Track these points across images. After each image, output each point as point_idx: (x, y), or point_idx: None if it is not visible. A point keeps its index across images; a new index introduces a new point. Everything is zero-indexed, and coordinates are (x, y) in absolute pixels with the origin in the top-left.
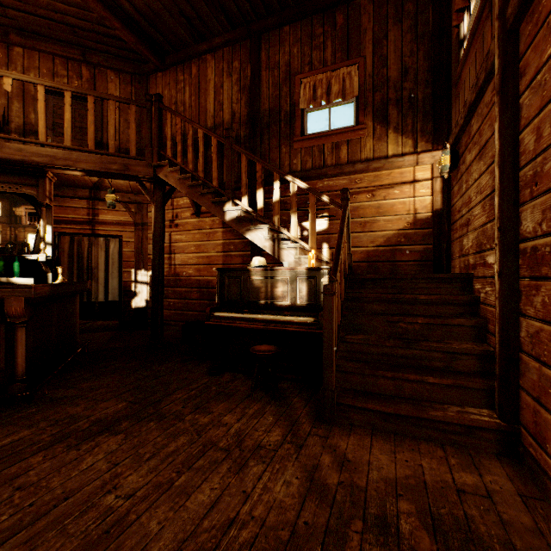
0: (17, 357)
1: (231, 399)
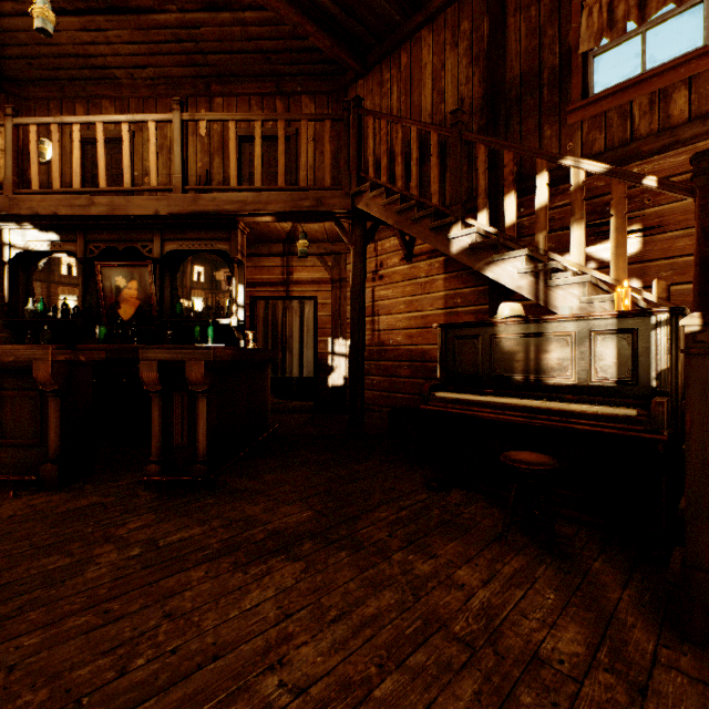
0: (198, 433)
1: (466, 536)
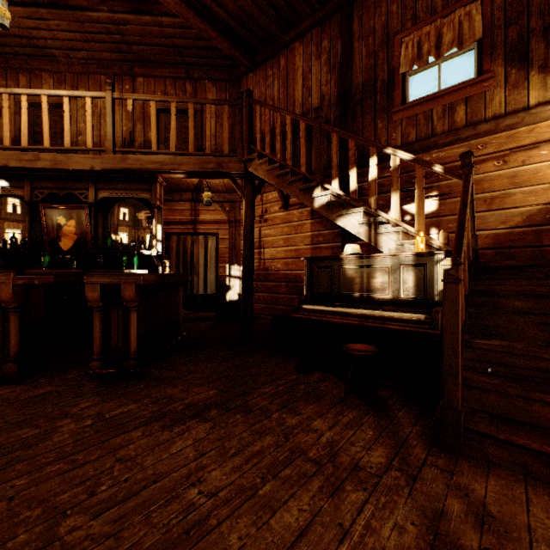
0: (130, 337)
1: (321, 401)
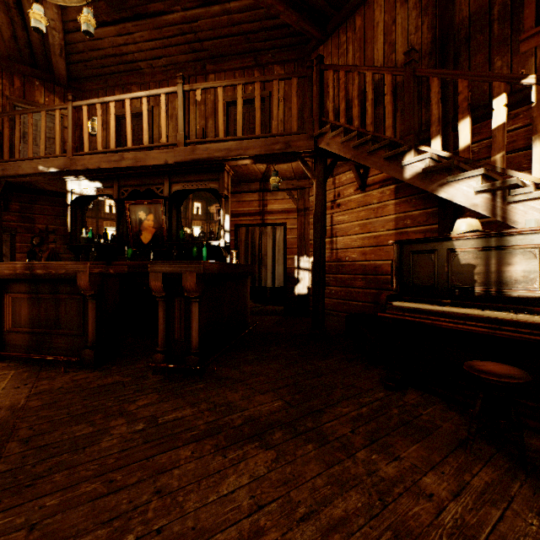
0: (192, 330)
1: (427, 440)
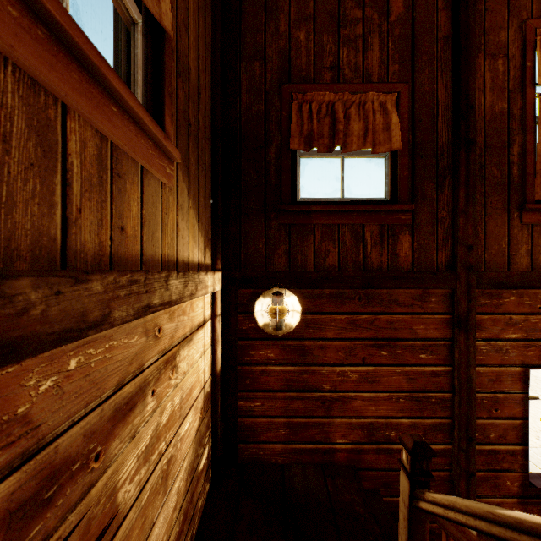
0: None
1: None
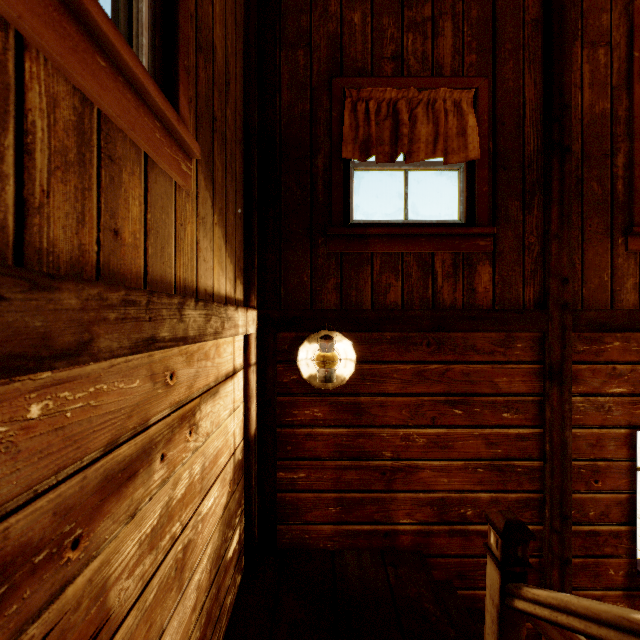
0: None
1: None
